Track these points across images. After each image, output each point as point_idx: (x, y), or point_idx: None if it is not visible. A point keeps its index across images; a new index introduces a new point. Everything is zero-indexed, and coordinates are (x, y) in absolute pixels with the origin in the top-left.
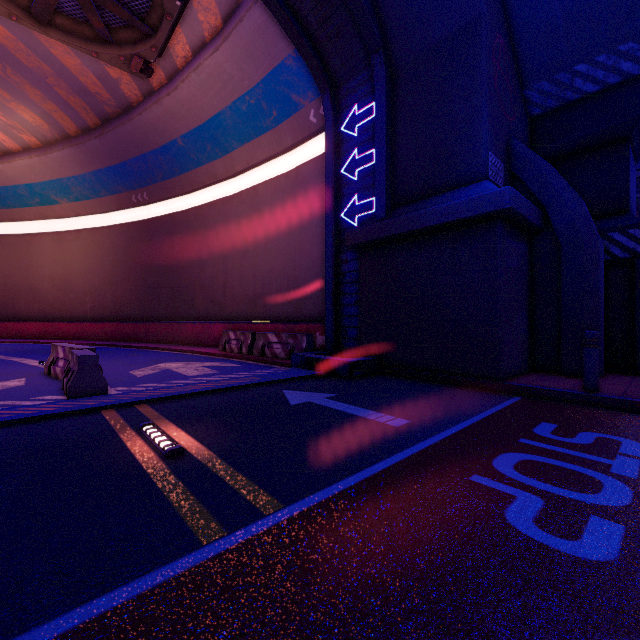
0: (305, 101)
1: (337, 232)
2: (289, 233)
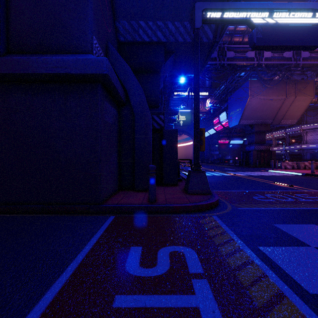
0: None
1: None
2: None
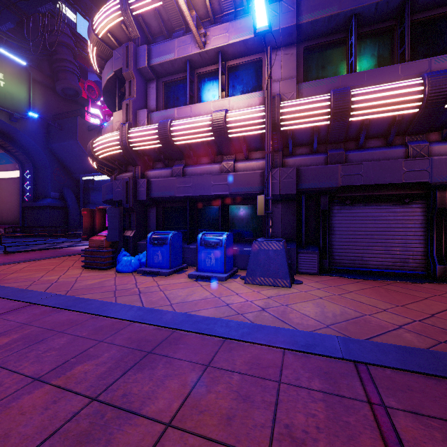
0: (15, 162)
1: (24, 201)
2: (12, 197)
